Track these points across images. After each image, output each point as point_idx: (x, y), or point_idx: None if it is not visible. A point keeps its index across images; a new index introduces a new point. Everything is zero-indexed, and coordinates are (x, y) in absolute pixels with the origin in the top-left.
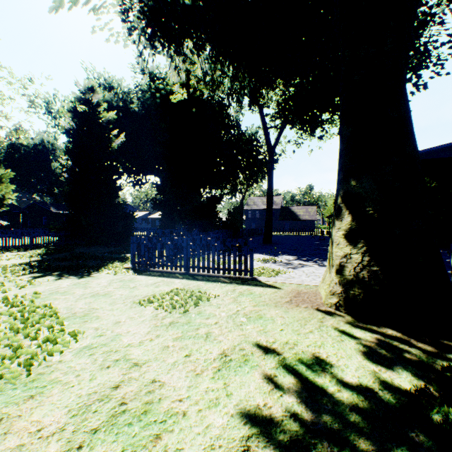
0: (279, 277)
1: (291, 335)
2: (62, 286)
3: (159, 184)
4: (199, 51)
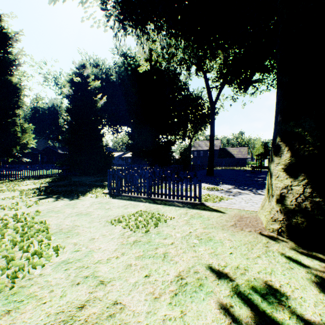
0: (222, 202)
1: (240, 260)
2: (57, 206)
3: (130, 132)
4: (158, 30)
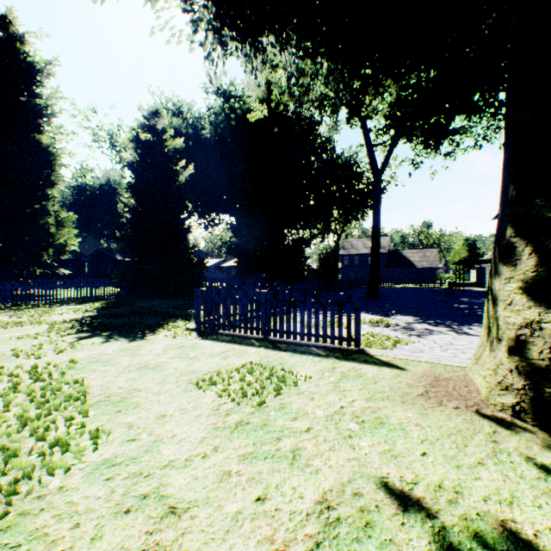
0: (398, 349)
1: (444, 469)
2: (107, 352)
3: (234, 225)
4: (282, 44)
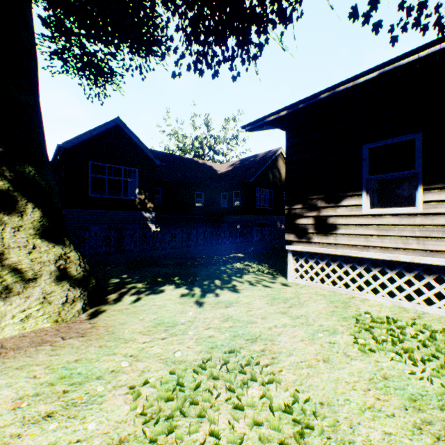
0: None
1: (171, 306)
2: None
3: None
4: None
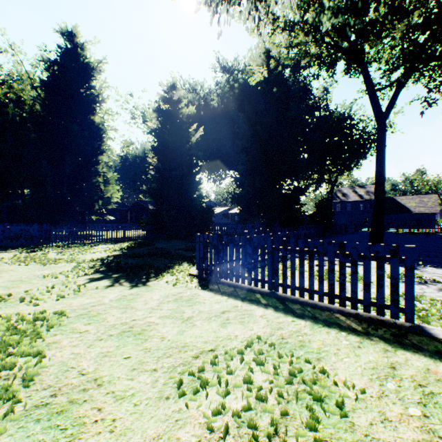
0: None
1: None
2: (102, 301)
3: (237, 178)
4: None
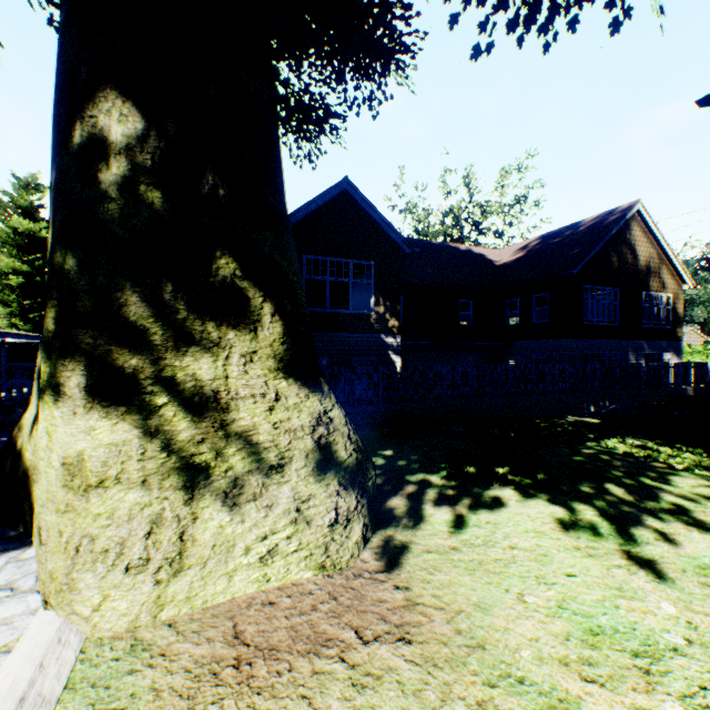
0: None
1: (565, 558)
2: None
3: None
4: None
